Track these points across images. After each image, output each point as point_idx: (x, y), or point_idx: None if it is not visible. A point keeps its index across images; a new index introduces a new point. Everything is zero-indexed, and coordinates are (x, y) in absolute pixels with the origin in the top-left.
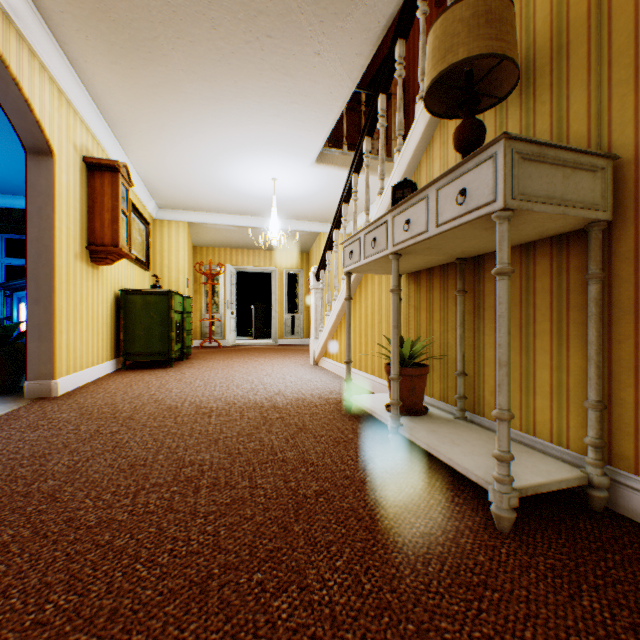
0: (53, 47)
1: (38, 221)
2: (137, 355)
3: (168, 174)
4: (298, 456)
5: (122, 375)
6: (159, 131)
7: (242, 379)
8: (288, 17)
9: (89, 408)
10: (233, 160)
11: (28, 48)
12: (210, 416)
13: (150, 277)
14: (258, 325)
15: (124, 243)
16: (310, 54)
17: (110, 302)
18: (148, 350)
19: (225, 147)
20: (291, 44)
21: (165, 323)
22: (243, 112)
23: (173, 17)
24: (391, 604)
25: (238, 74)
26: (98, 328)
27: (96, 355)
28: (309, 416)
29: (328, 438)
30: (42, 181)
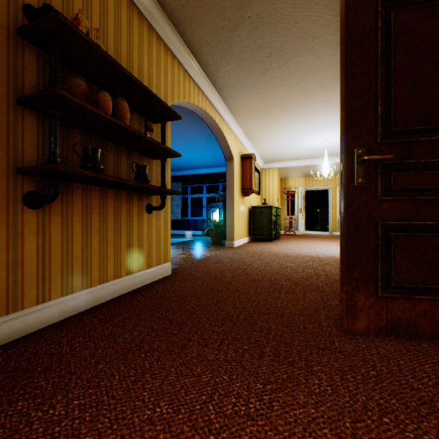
0: (234, 123)
1: (229, 184)
2: (257, 235)
3: (269, 149)
4: (321, 268)
5: (252, 243)
6: (267, 135)
7: (305, 248)
8: (323, 87)
9: (247, 251)
10: (301, 137)
11: (229, 128)
12: (289, 257)
13: (260, 198)
14: (321, 223)
15: (253, 186)
16: (337, 93)
17: (247, 212)
18: (261, 233)
19: (297, 133)
20: (326, 93)
21: (268, 221)
22: (305, 119)
23: (275, 103)
24: (333, 287)
25: (302, 109)
26: (243, 223)
27: (243, 234)
28: (332, 261)
29: (336, 267)
30: (230, 170)
